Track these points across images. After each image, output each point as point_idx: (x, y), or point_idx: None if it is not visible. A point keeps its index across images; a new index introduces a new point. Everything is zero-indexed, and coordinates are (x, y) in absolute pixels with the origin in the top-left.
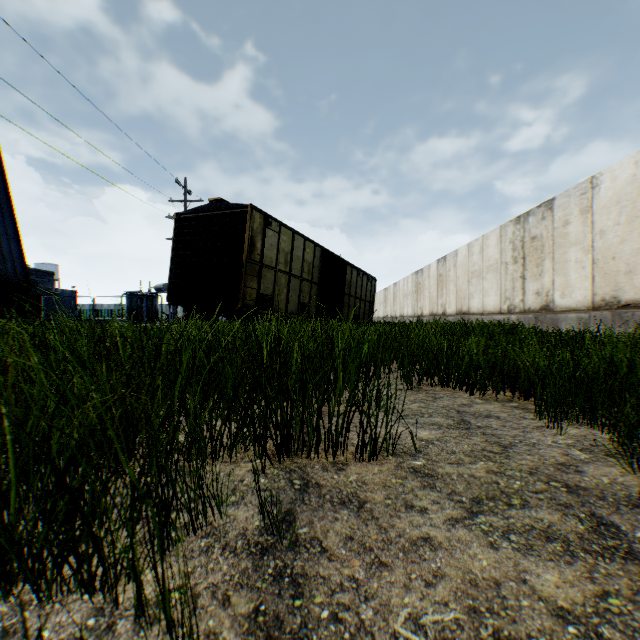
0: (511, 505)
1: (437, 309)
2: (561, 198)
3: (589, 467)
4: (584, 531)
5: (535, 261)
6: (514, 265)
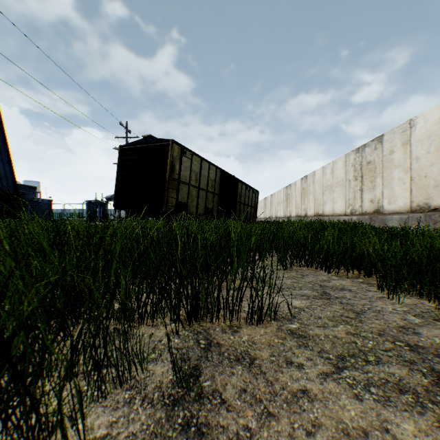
0: (368, 361)
1: (301, 212)
2: (388, 134)
3: (423, 329)
4: (428, 384)
5: (370, 179)
6: (355, 181)
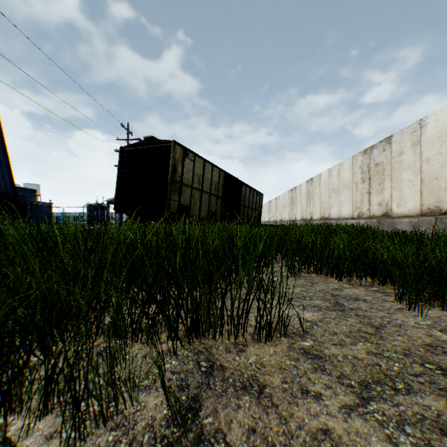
0: (397, 390)
1: (306, 215)
2: (397, 135)
3: None
4: None
5: (378, 181)
6: (362, 184)
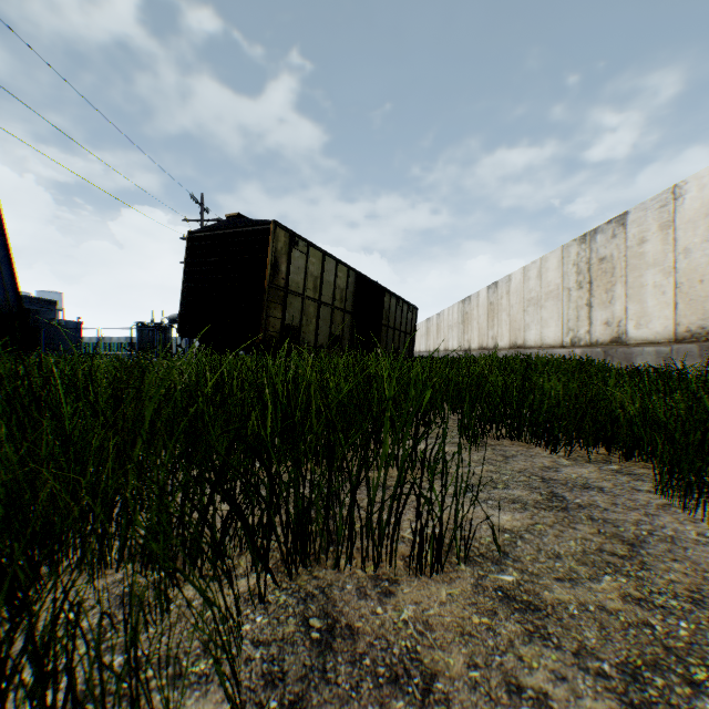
0: (695, 684)
1: (487, 342)
2: (636, 212)
3: None
4: None
5: (604, 286)
6: (578, 291)
